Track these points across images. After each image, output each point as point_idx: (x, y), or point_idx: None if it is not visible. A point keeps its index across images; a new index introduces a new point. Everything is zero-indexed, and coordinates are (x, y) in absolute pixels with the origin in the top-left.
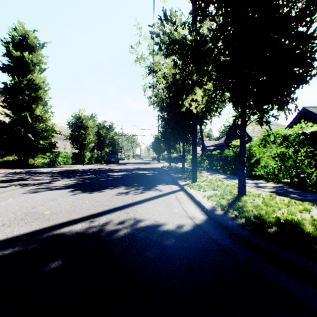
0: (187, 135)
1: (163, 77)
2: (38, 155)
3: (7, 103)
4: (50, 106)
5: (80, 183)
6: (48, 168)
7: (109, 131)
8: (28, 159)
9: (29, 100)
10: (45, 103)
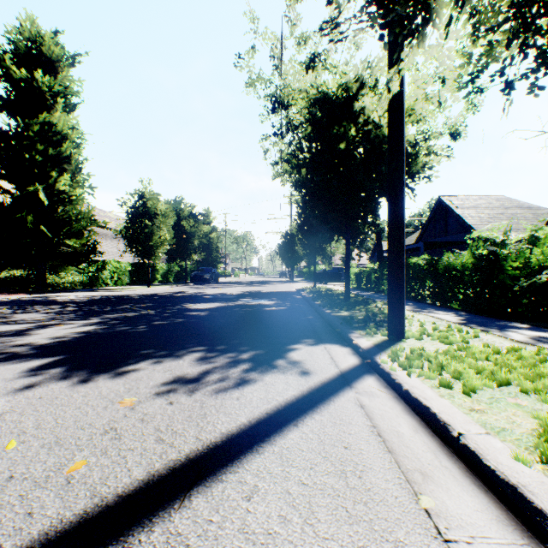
0: (356, 222)
1: None
2: (68, 268)
3: (5, 168)
4: (88, 176)
5: (98, 333)
6: (78, 293)
7: (199, 222)
8: (45, 274)
9: (45, 162)
10: (77, 168)
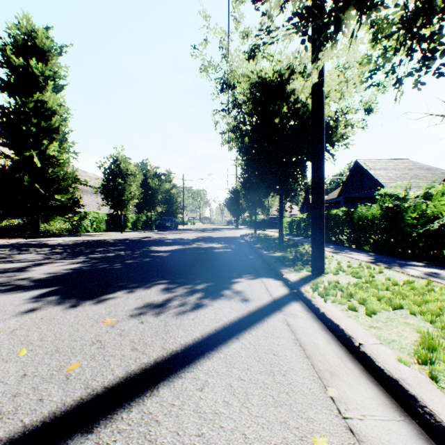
0: (288, 181)
1: (252, 2)
2: (56, 218)
3: (6, 137)
4: (72, 143)
5: (83, 270)
6: (65, 237)
7: (162, 181)
8: (38, 223)
9: (38, 133)
10: (64, 137)
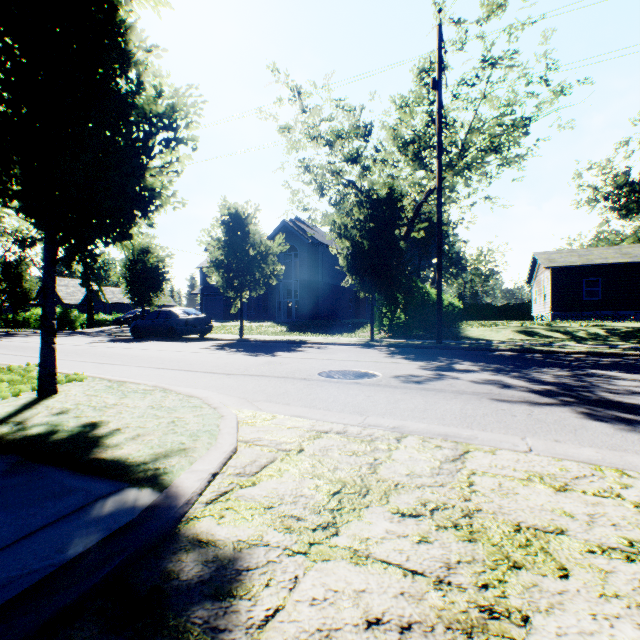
0: None
1: None
2: None
3: None
4: None
5: None
6: None
7: None
8: None
9: None
10: None
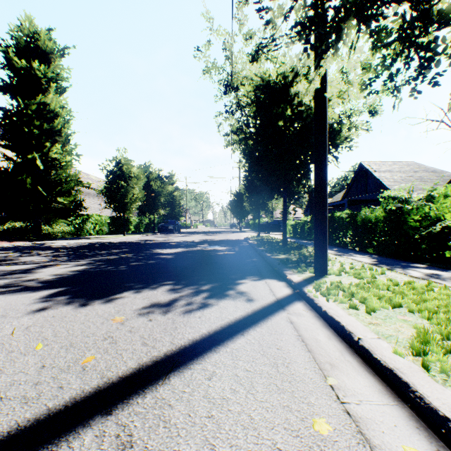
0: (292, 184)
1: (256, 11)
2: (59, 220)
3: (8, 140)
4: (75, 146)
5: (89, 271)
6: (67, 240)
7: (165, 183)
8: (41, 226)
9: (41, 135)
10: (66, 140)
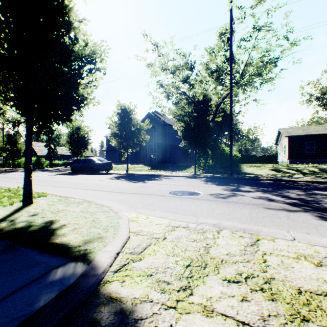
0: None
1: None
2: None
3: None
4: None
5: None
6: None
7: None
8: None
9: None
10: None
